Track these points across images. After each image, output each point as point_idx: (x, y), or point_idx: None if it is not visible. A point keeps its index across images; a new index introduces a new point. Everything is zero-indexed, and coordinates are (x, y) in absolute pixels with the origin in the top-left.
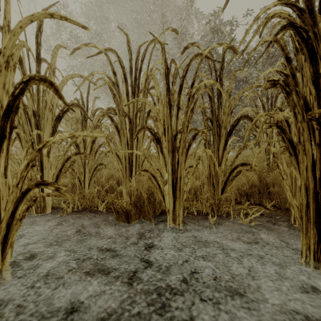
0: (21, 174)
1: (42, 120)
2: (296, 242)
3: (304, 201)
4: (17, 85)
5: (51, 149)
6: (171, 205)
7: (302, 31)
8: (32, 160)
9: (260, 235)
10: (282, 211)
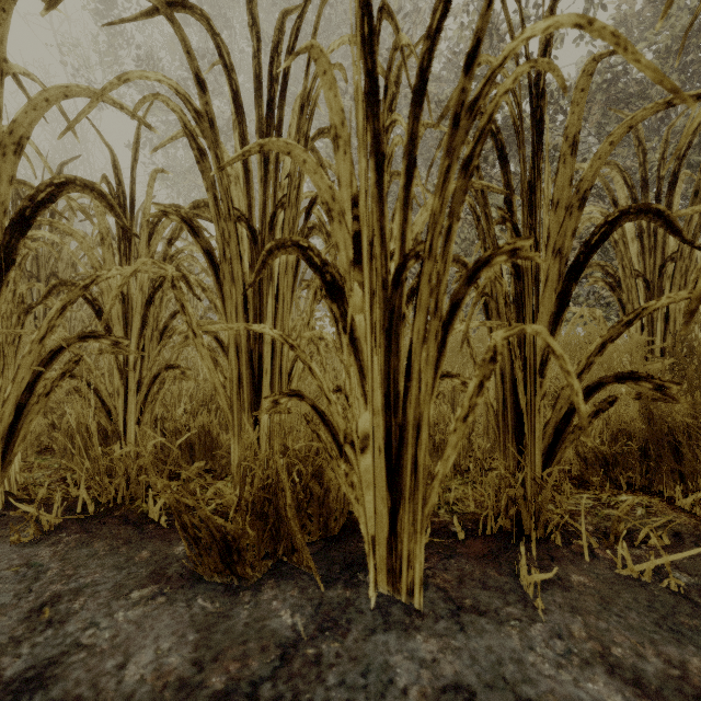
0: None
1: None
2: None
3: None
4: None
5: None
6: (383, 522)
7: None
8: None
9: None
10: None
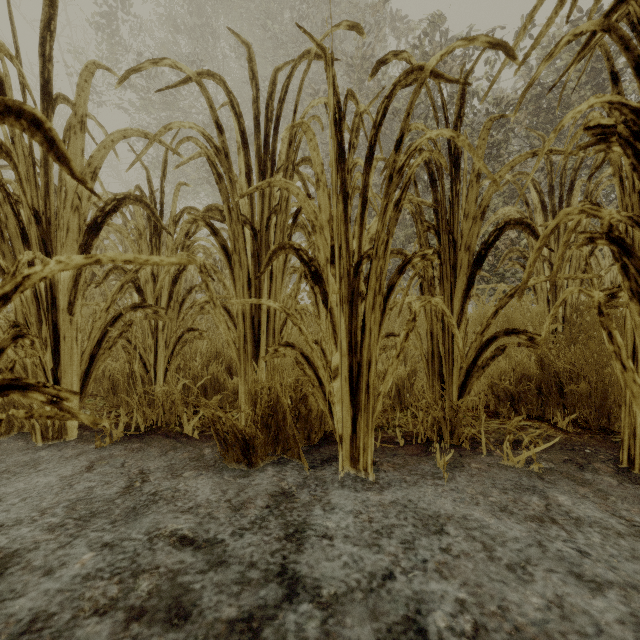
0: None
1: (58, 232)
2: None
3: None
4: None
5: (78, 297)
6: (348, 426)
7: None
8: None
9: (556, 497)
10: (594, 436)
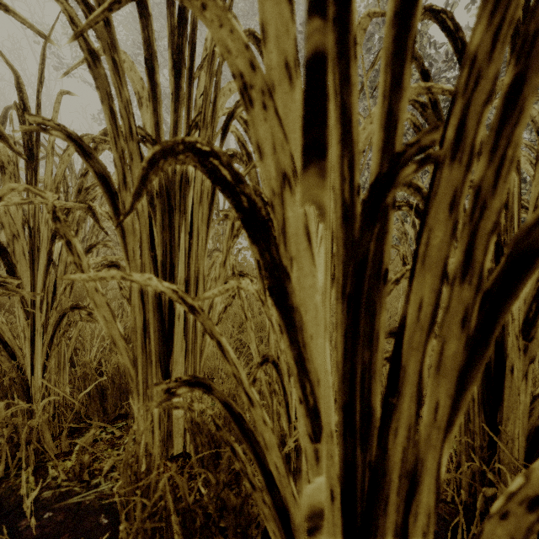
0: None
1: None
2: None
3: None
4: None
5: None
6: None
7: None
8: None
9: None
10: None
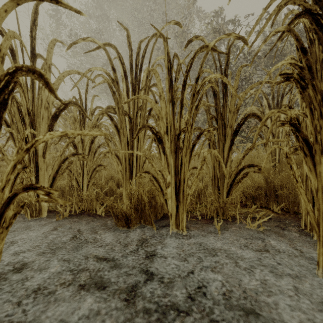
0: (8, 177)
1: (37, 119)
2: (309, 249)
3: (321, 206)
4: (2, 76)
5: (47, 150)
6: (174, 209)
7: (319, 18)
8: (20, 161)
9: (270, 241)
10: (291, 215)
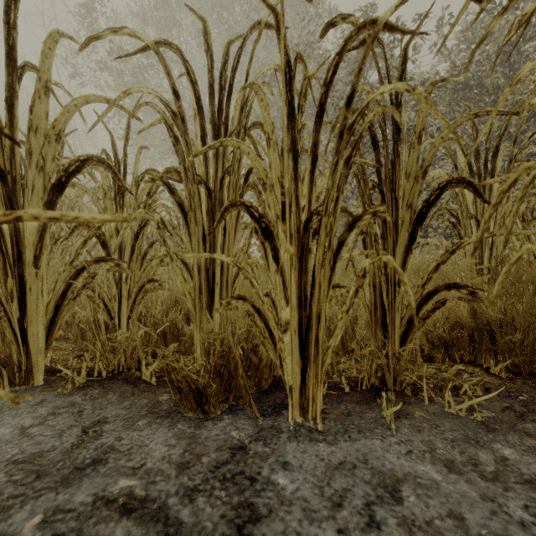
0: None
1: (26, 191)
2: None
3: None
4: None
5: (44, 252)
6: (297, 377)
7: None
8: None
9: (502, 450)
10: (527, 382)
